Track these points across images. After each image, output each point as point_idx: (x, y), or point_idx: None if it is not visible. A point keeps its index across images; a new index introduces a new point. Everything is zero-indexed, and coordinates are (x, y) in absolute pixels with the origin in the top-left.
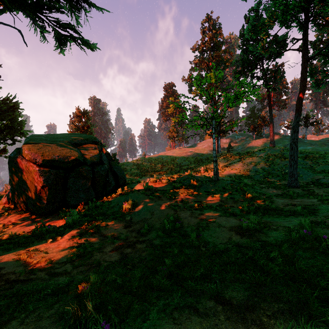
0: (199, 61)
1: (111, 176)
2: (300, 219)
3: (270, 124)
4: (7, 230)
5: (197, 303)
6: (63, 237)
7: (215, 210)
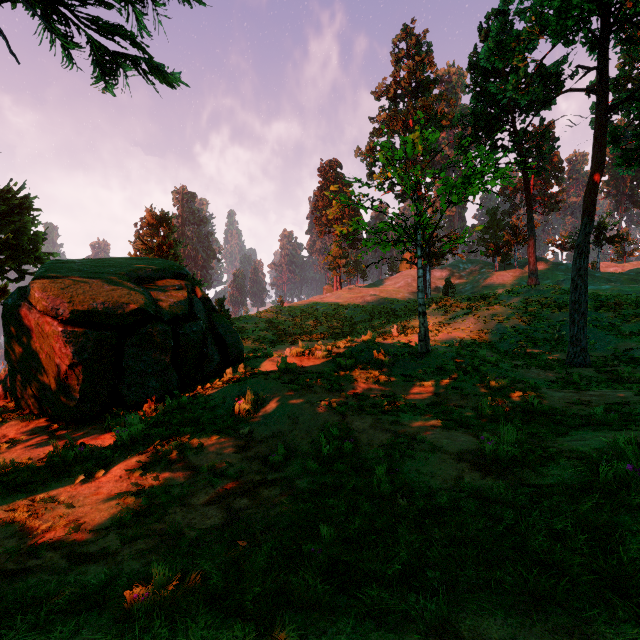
0: (389, 117)
1: (213, 344)
2: (605, 434)
3: (529, 240)
4: None
5: None
6: (109, 472)
7: (424, 414)
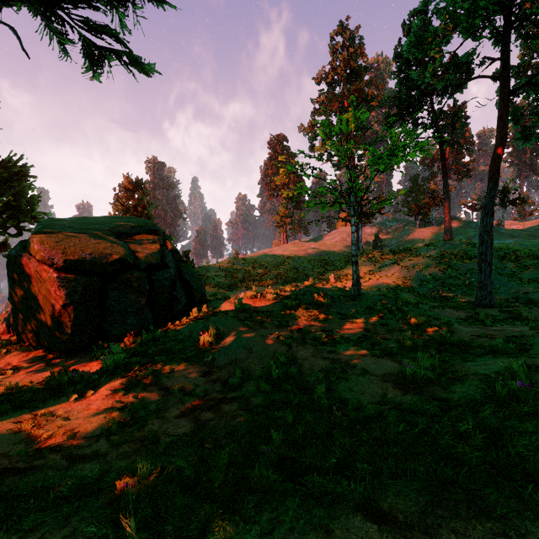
0: (327, 99)
1: (181, 288)
2: (504, 361)
3: (445, 202)
4: (4, 379)
5: (331, 518)
6: (97, 392)
7: (356, 345)
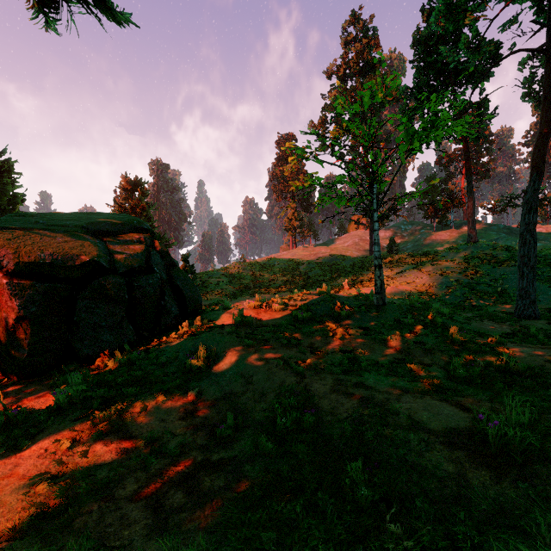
0: (339, 93)
1: (171, 296)
2: None
3: (469, 201)
4: None
5: None
6: (35, 442)
7: (390, 374)
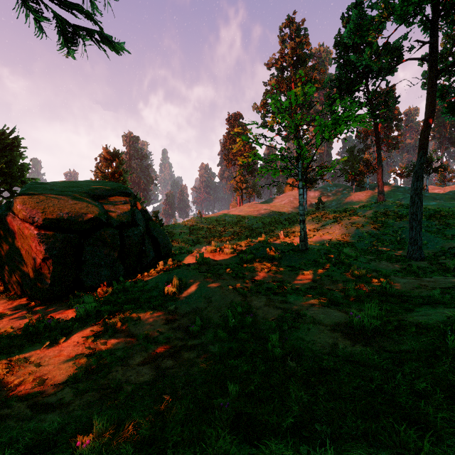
0: (277, 81)
1: (149, 243)
2: (443, 311)
3: (378, 169)
4: None
5: None
6: (69, 338)
7: (305, 295)
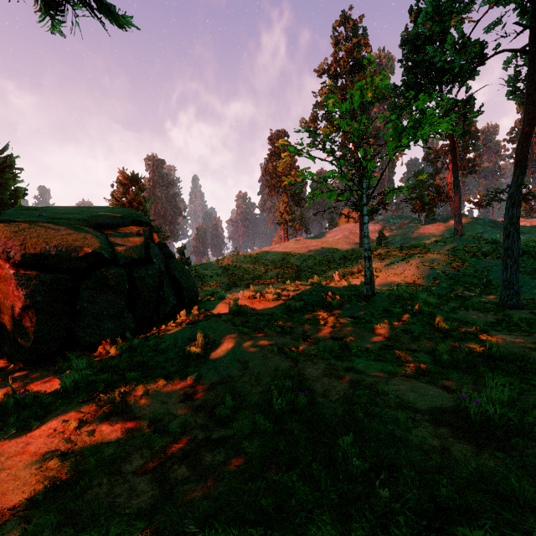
0: (330, 91)
1: (169, 287)
2: None
3: (455, 196)
4: None
5: None
6: (44, 423)
7: (379, 359)
